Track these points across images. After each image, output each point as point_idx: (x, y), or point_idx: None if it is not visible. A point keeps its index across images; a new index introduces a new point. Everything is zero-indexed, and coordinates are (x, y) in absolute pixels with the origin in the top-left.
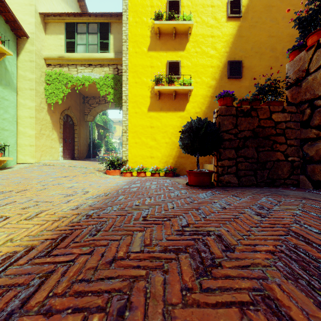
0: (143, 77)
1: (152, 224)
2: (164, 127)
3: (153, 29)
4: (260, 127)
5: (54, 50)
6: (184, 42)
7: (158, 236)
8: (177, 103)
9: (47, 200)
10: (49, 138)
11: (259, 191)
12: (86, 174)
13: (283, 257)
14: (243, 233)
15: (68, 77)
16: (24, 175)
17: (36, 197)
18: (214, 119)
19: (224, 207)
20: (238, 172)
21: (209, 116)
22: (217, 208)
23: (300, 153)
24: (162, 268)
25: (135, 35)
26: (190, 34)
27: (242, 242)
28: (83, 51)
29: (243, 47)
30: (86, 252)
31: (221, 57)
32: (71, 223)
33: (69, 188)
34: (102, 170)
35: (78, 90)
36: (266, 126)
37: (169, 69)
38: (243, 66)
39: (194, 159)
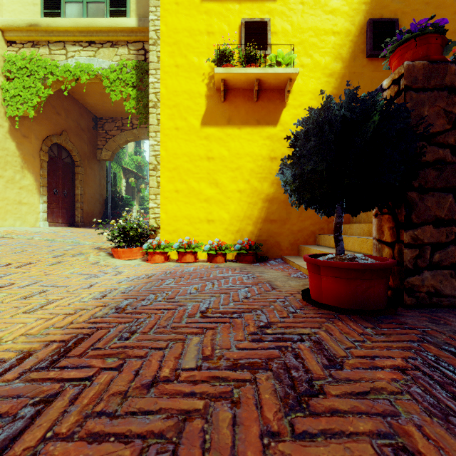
0: (192, 56)
1: None
2: (235, 158)
3: None
4: None
5: (20, 14)
6: None
7: None
8: (263, 109)
9: None
10: (15, 185)
11: None
12: (60, 259)
13: None
14: None
15: (47, 65)
16: None
17: None
18: None
19: None
20: None
21: None
22: None
23: None
24: None
25: None
26: None
27: None
28: (77, 16)
29: None
30: None
31: (354, 14)
32: None
33: None
34: (108, 247)
35: (83, 103)
36: None
37: (245, 38)
38: None
39: (297, 224)
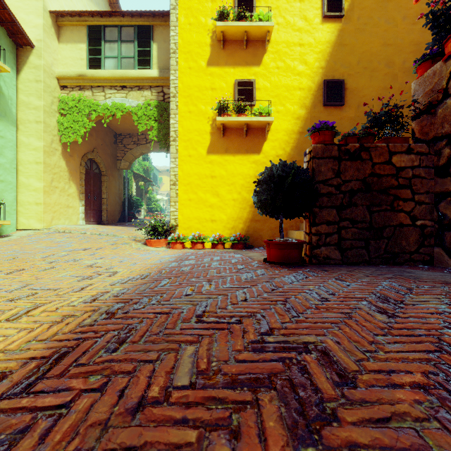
0: (200, 105)
1: (212, 330)
2: (230, 176)
3: (214, 34)
4: (374, 175)
5: (71, 66)
6: (260, 54)
7: (221, 353)
8: (250, 142)
9: (51, 286)
10: (65, 193)
11: (375, 272)
12: (116, 246)
13: (446, 399)
14: (365, 348)
15: (92, 105)
16: (24, 247)
17: (35, 282)
18: (305, 164)
19: (325, 298)
20: (342, 242)
21: (297, 161)
22: (315, 300)
23: (434, 215)
24: (229, 425)
25: (188, 43)
26: (269, 42)
27: (365, 364)
28: (113, 68)
29: (346, 61)
30: (94, 387)
31: (314, 75)
32: (80, 327)
33: (89, 266)
34: (140, 239)
35: (108, 124)
36: (383, 174)
37: (238, 93)
38: (346, 88)
39: (274, 223)
